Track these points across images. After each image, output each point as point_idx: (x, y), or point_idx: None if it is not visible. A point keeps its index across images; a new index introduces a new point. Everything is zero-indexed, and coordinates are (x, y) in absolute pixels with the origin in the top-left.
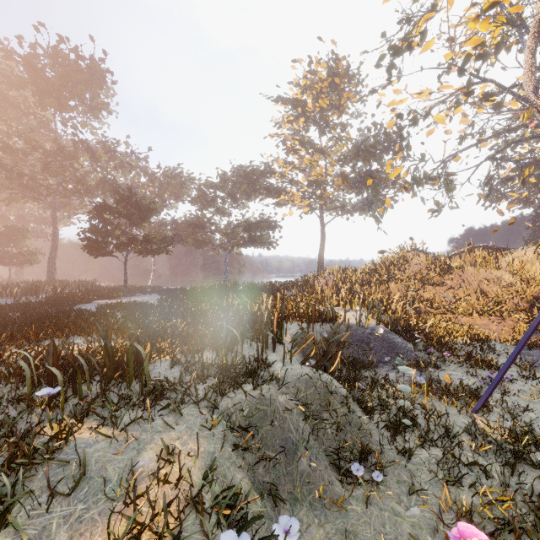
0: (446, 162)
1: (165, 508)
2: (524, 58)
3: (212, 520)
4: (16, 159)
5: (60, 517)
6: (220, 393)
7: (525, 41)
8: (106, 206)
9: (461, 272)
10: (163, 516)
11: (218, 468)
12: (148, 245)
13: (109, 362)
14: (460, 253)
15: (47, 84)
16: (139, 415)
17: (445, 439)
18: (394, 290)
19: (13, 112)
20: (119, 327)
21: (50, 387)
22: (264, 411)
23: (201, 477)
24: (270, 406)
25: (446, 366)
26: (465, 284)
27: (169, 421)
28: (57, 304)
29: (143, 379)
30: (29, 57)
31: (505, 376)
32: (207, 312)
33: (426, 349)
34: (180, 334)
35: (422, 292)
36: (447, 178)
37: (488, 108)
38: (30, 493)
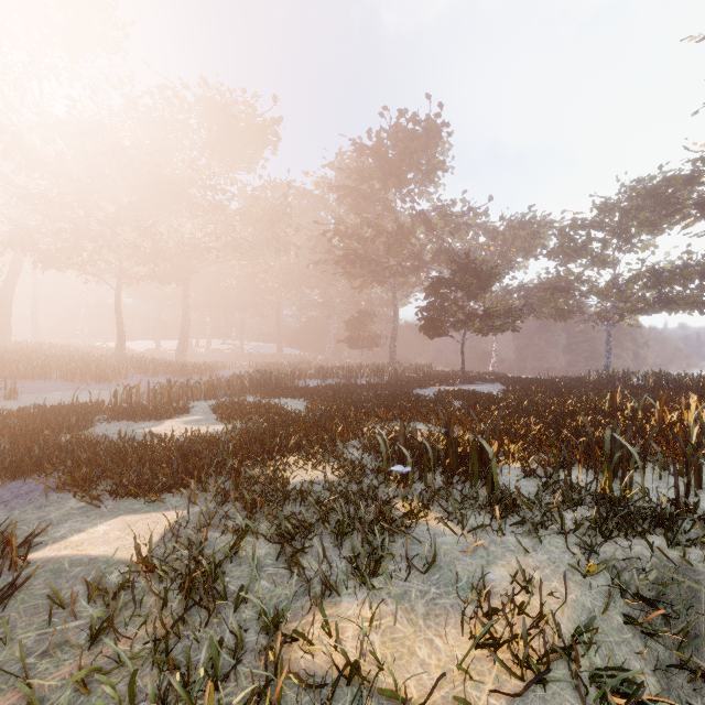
0: None
1: (525, 637)
2: None
3: (591, 692)
4: (366, 247)
5: (417, 590)
6: (601, 533)
7: None
8: (442, 279)
9: None
10: (521, 648)
11: (600, 635)
12: (489, 320)
13: (451, 454)
14: None
15: (389, 166)
16: (486, 523)
17: None
18: None
19: (364, 204)
20: (458, 419)
21: (402, 466)
22: (691, 589)
23: (571, 631)
24: (704, 586)
25: None
26: None
27: (523, 543)
28: (399, 387)
29: (489, 482)
30: (375, 146)
31: None
32: (575, 414)
33: None
34: (534, 438)
35: None
36: None
37: None
38: (393, 555)
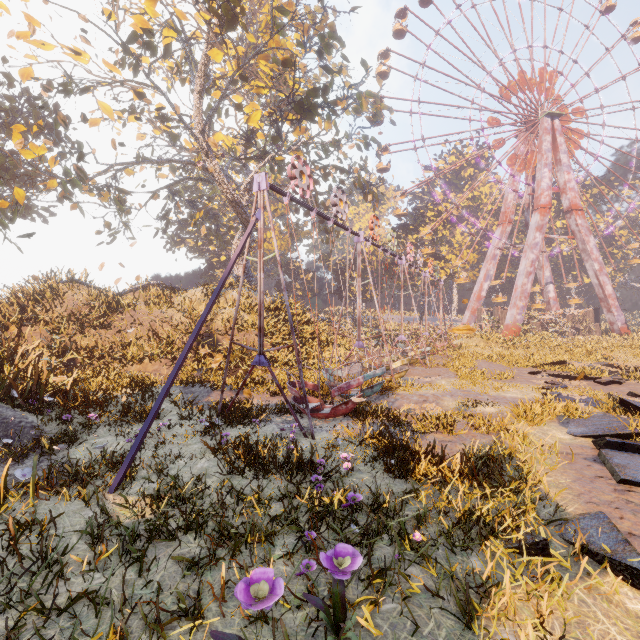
0: (117, 171)
1: None
2: (194, 94)
3: None
4: None
5: None
6: None
7: (195, 78)
8: None
9: (133, 311)
10: None
11: None
12: None
13: None
14: (134, 290)
15: None
16: None
17: (40, 574)
18: (32, 338)
19: None
20: None
21: None
22: None
23: None
24: None
25: (93, 433)
26: (137, 325)
27: None
28: None
29: None
30: None
31: (162, 423)
32: None
33: (61, 417)
34: None
35: (80, 338)
36: (119, 193)
37: (166, 136)
38: None
